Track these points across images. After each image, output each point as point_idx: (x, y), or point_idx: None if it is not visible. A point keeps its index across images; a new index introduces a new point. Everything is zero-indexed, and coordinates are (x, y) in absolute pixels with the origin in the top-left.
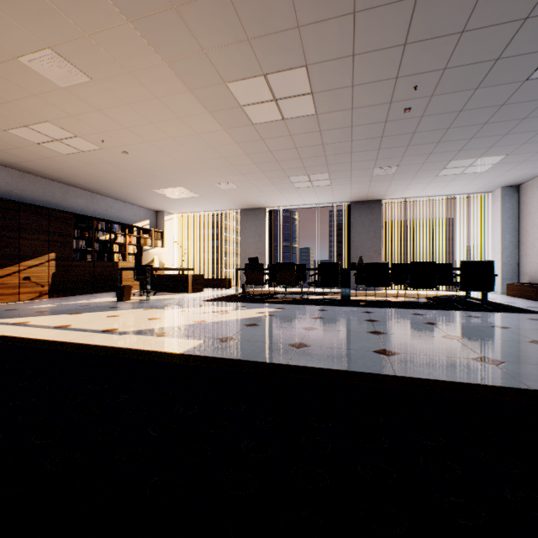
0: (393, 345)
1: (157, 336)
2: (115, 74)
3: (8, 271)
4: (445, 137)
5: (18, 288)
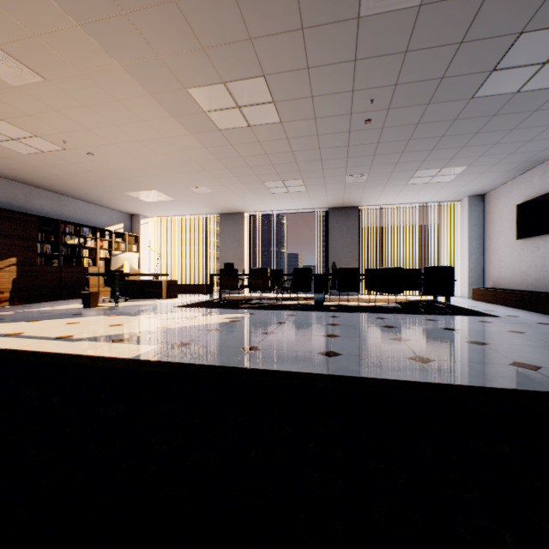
0: (341, 347)
1: (112, 342)
2: (70, 75)
3: None
4: (407, 148)
5: None
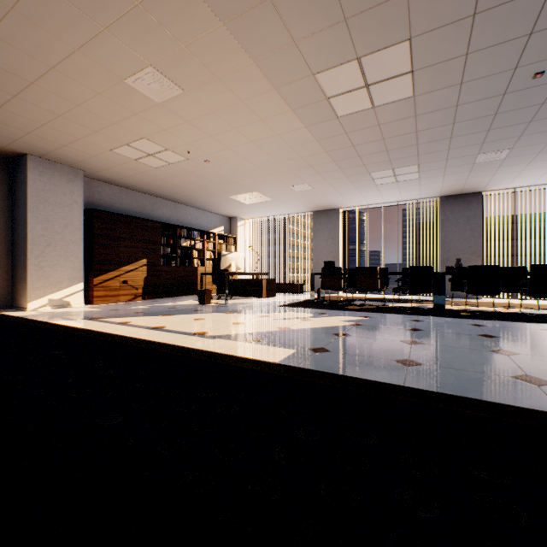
0: (539, 371)
1: (247, 342)
2: (205, 82)
3: (111, 276)
4: None
5: (118, 291)
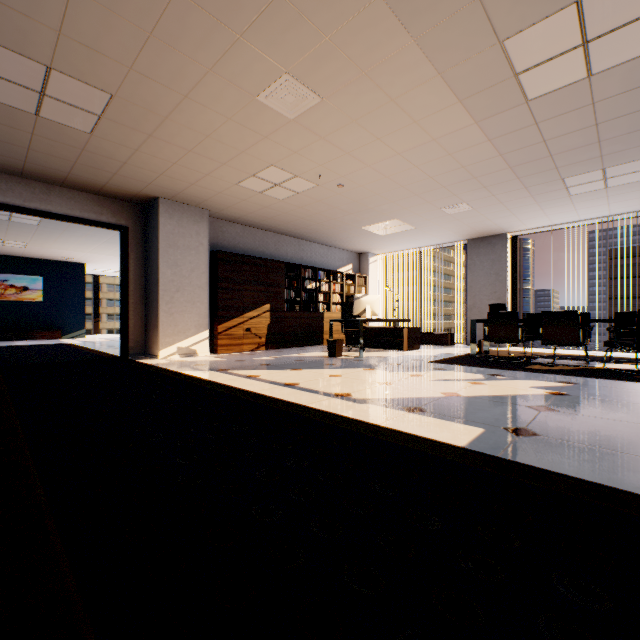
0: None
1: (407, 411)
2: (349, 82)
3: (235, 323)
4: None
5: (241, 339)
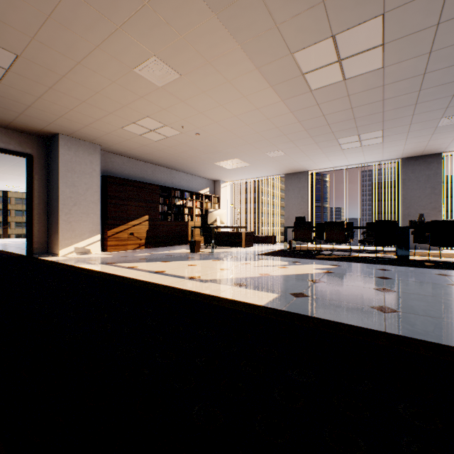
0: None
1: (234, 286)
2: (198, 67)
3: (121, 229)
4: None
5: (126, 241)
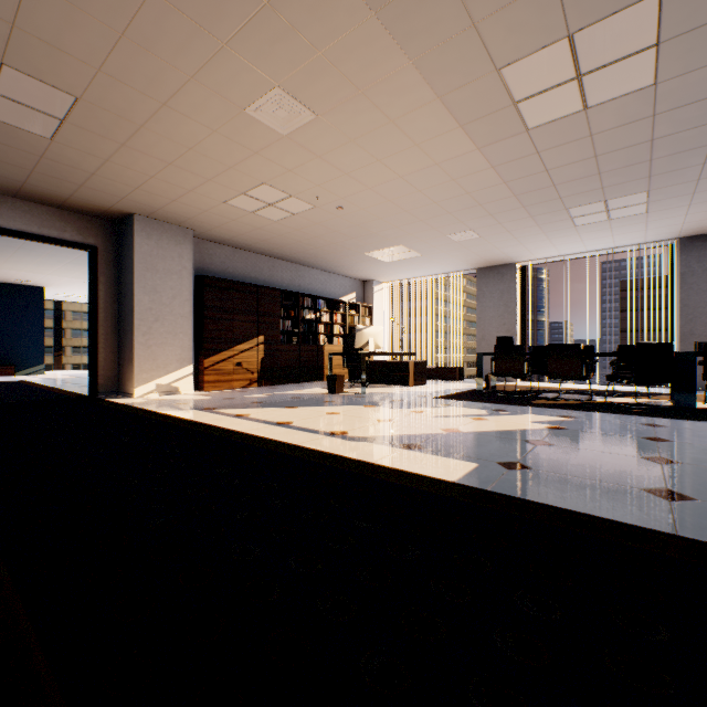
0: None
1: (403, 449)
2: (345, 100)
3: (223, 357)
4: None
5: (231, 375)
